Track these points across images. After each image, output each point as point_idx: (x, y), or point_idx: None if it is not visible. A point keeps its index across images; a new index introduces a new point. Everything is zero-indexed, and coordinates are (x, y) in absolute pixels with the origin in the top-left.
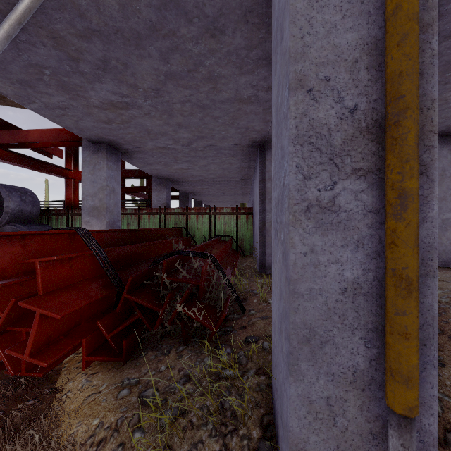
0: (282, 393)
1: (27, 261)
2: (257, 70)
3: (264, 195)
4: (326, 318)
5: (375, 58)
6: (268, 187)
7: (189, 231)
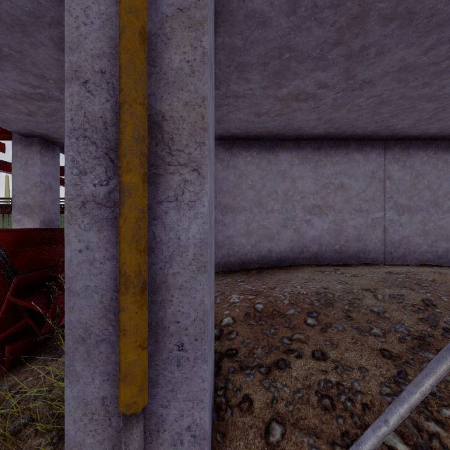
0: None
1: None
2: None
3: None
4: (102, 317)
5: (149, 52)
6: None
7: None
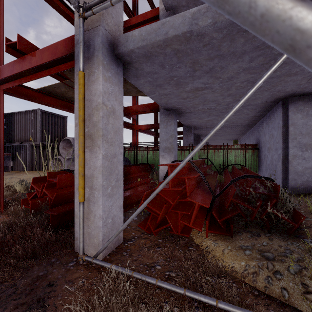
0: None
1: (180, 178)
2: None
3: (286, 136)
4: None
5: None
6: (291, 131)
7: (208, 161)
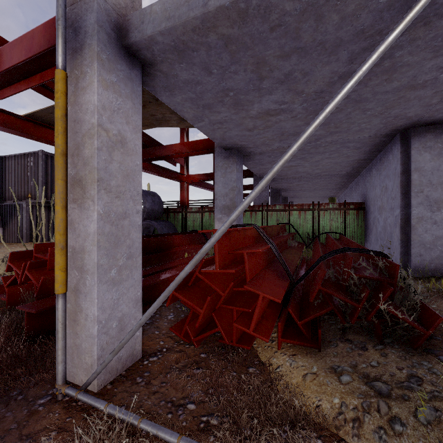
0: None
1: (236, 252)
2: None
3: (407, 188)
4: None
5: None
6: (414, 179)
7: (291, 227)
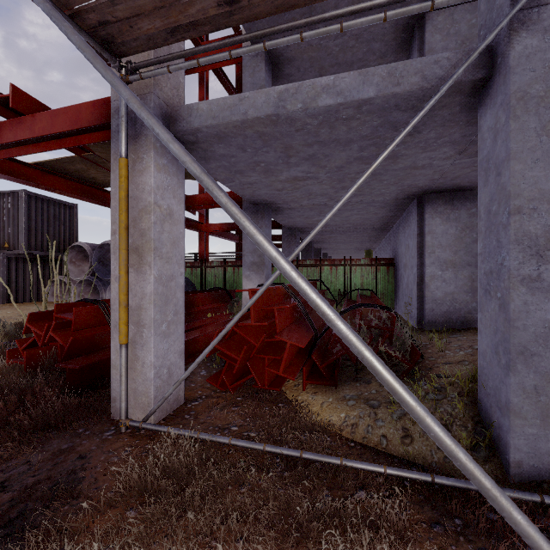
0: (499, 389)
1: (268, 308)
2: (439, 149)
3: (422, 249)
4: (534, 341)
5: None
6: (428, 241)
7: (322, 284)
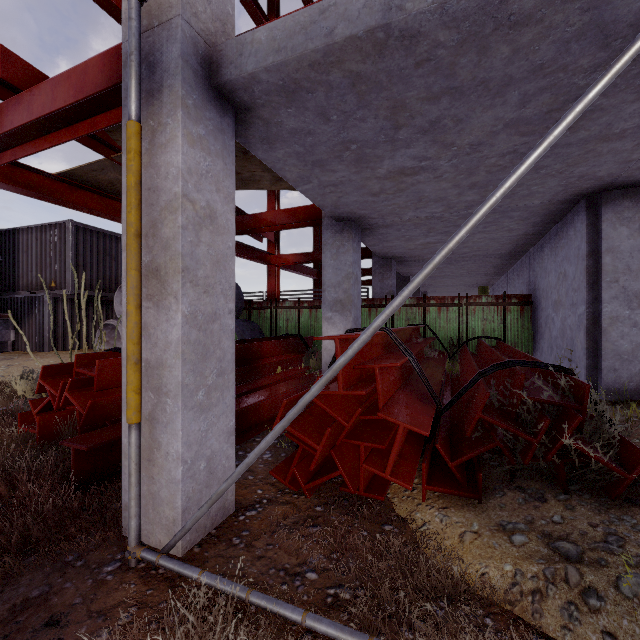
0: None
1: (364, 367)
2: None
3: (595, 276)
4: None
5: None
6: (606, 264)
7: (427, 330)
